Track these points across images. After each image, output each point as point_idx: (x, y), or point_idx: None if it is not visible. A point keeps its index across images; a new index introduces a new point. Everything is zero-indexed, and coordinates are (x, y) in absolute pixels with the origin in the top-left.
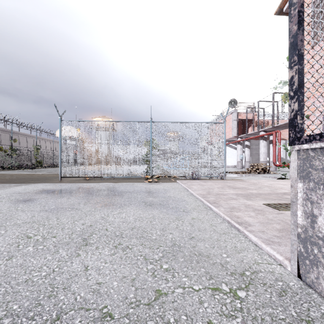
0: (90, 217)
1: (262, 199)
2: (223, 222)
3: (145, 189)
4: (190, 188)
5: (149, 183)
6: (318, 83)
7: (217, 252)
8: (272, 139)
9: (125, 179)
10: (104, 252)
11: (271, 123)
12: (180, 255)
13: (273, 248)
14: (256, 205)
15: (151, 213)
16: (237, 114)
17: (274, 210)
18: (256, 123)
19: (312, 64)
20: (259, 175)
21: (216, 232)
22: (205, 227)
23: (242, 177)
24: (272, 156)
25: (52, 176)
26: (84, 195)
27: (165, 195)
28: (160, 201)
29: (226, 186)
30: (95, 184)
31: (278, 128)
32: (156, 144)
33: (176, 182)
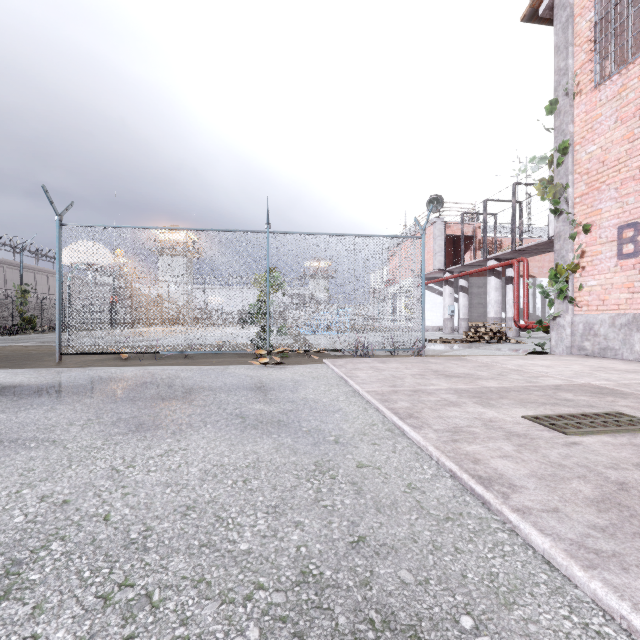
0: (77, 472)
1: (517, 404)
2: (438, 475)
3: (249, 381)
4: (352, 378)
5: (261, 366)
6: (609, 160)
7: (442, 606)
8: (510, 276)
9: (212, 357)
10: (51, 632)
11: (507, 244)
12: (320, 634)
13: (612, 586)
14: (508, 420)
15: (251, 452)
16: (444, 225)
17: (554, 434)
18: (480, 243)
19: (597, 120)
20: (491, 347)
21: (426, 514)
22: (393, 496)
23: (458, 352)
24: (511, 308)
25: (46, 352)
26: (97, 398)
27: (295, 395)
28: (280, 412)
29: (429, 372)
30: (137, 369)
31: (522, 254)
32: (278, 280)
33: (322, 363)
